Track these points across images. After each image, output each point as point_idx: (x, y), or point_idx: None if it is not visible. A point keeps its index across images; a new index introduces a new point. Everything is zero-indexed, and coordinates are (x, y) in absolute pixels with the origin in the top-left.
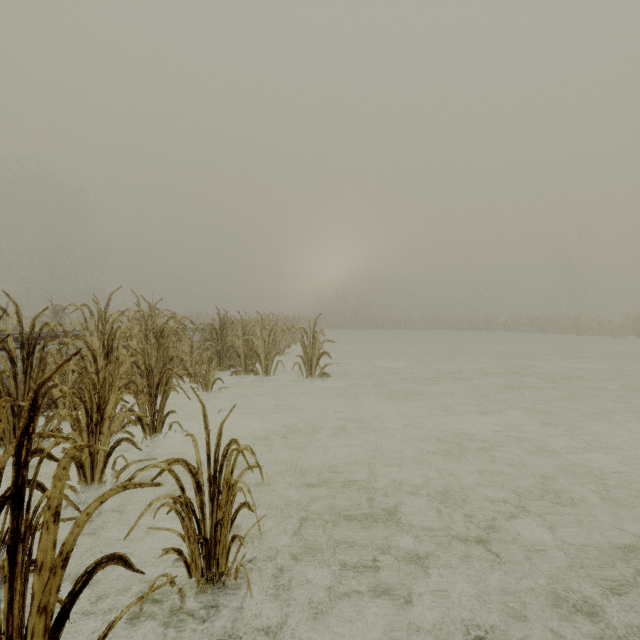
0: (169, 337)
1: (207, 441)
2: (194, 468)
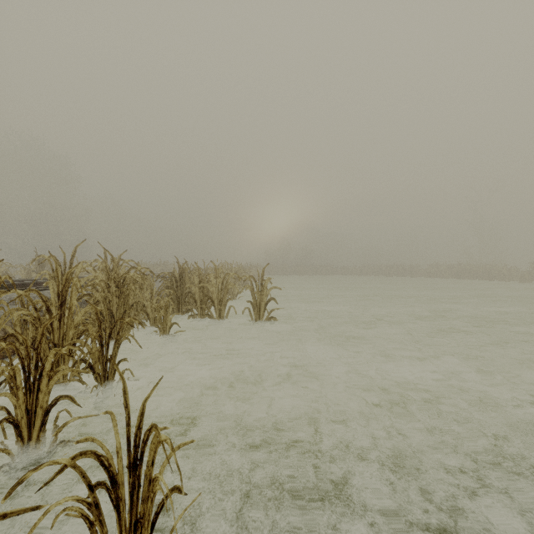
0: (129, 286)
1: (127, 422)
2: (107, 459)
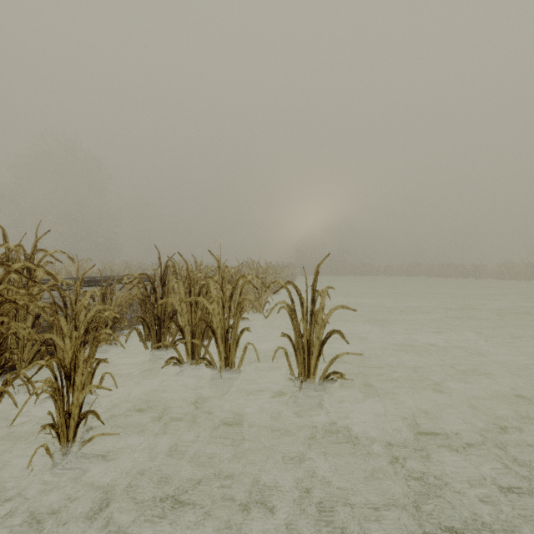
0: None
1: None
2: None
